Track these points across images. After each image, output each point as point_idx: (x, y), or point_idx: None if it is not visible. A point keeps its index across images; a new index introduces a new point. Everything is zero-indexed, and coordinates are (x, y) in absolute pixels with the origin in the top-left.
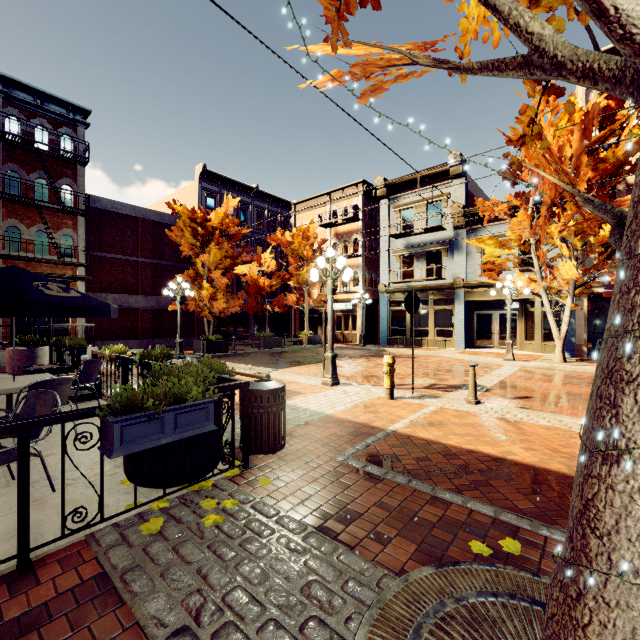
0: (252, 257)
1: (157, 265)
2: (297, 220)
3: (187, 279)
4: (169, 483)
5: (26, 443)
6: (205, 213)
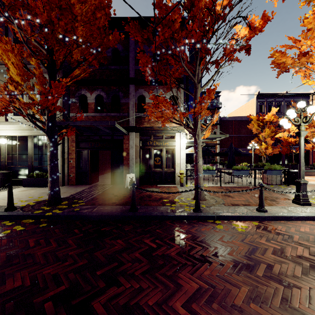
0: (284, 130)
1: (239, 136)
2: (313, 103)
3: (255, 142)
4: (272, 184)
5: (255, 171)
6: (261, 115)
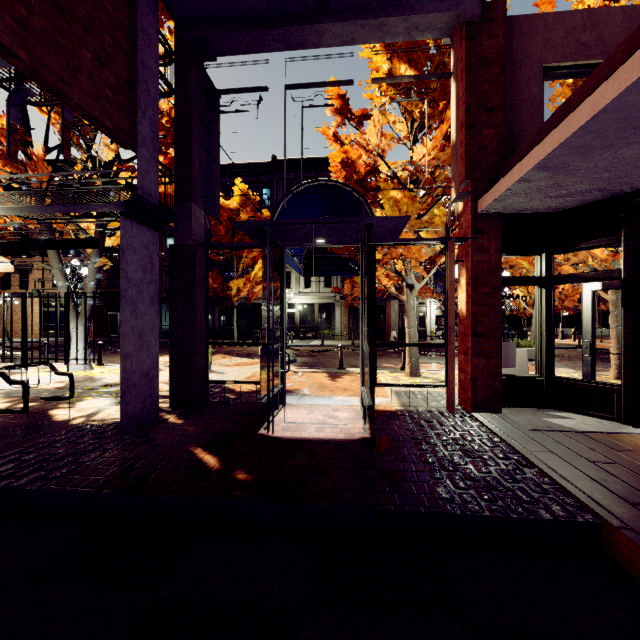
0: None
1: None
2: None
3: None
4: None
5: None
6: None
